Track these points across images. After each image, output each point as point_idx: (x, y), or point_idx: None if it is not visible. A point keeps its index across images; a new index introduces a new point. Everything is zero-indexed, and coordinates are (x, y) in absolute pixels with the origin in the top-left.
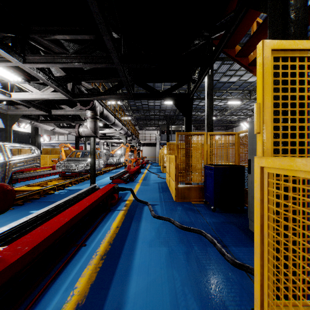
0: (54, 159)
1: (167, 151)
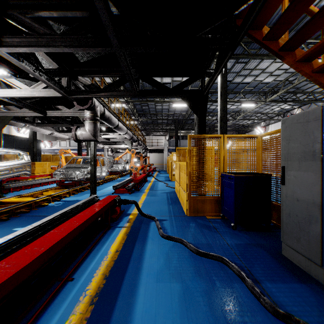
0: (52, 166)
1: (176, 157)
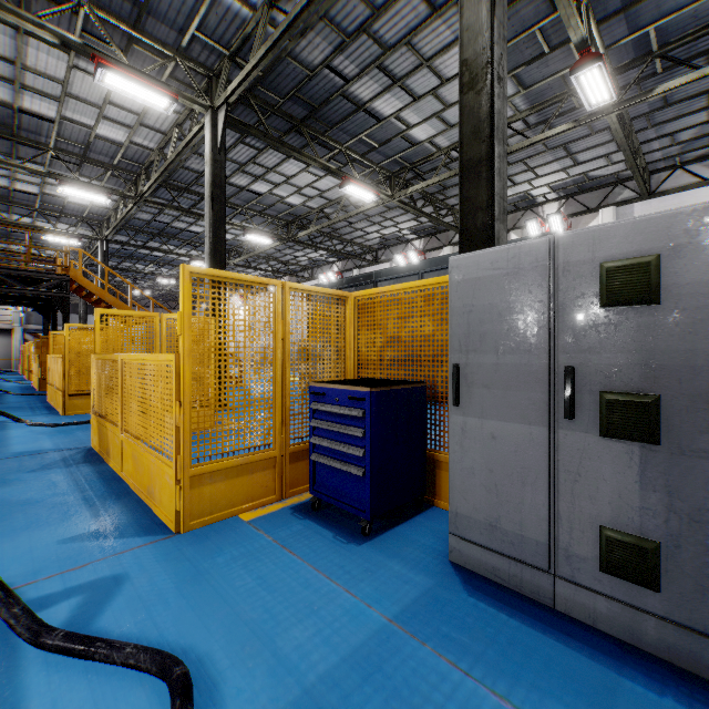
0: None
1: (36, 350)
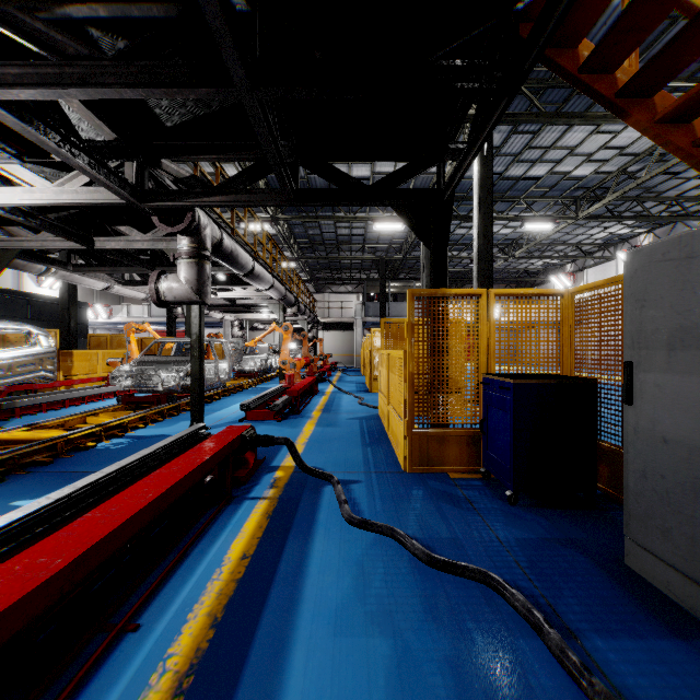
0: (110, 360)
1: (382, 340)
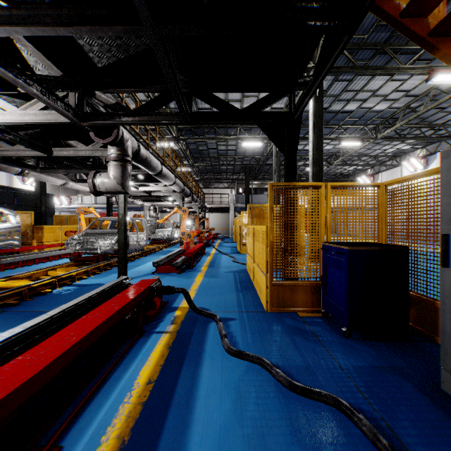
0: (67, 232)
1: (248, 219)
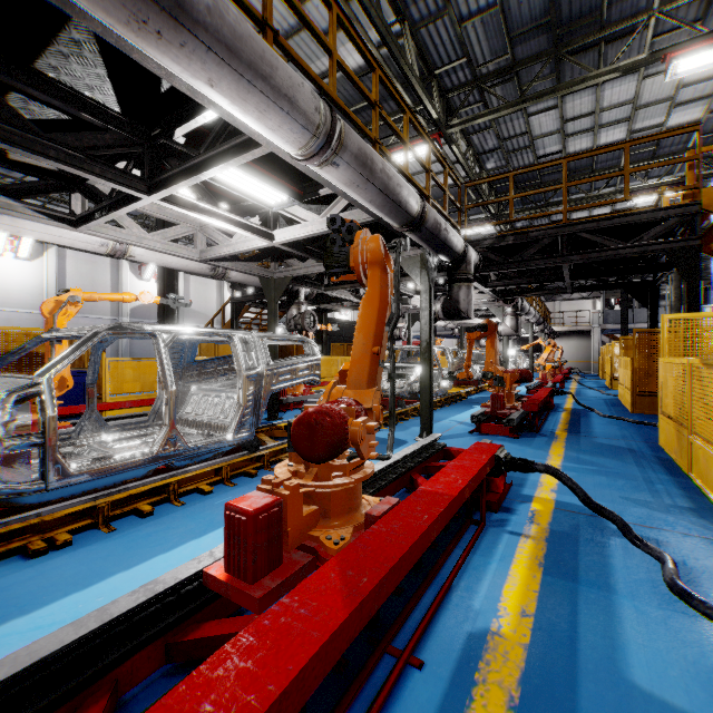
0: None
1: (620, 351)
